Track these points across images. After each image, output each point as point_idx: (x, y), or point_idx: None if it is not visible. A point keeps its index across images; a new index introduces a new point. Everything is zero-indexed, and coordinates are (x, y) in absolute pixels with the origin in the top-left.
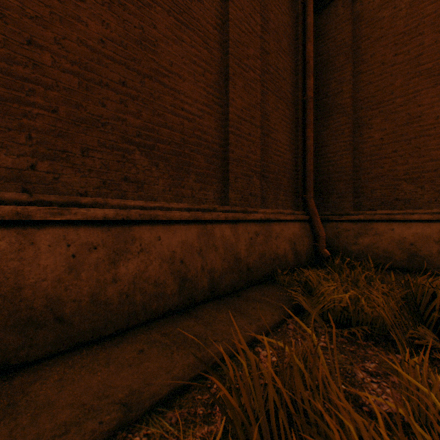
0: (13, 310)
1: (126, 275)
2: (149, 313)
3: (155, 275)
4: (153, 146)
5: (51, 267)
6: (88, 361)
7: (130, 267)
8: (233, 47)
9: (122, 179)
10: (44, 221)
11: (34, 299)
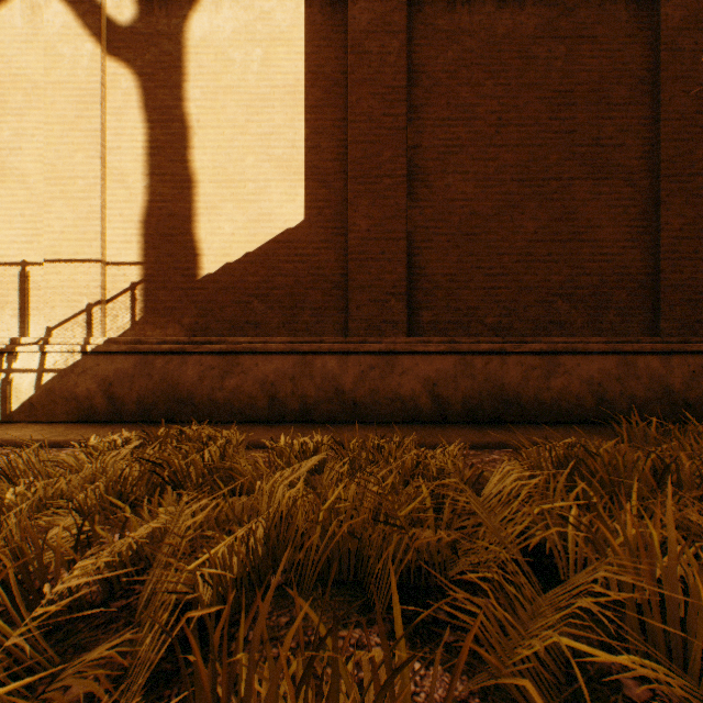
0: (501, 394)
1: (554, 387)
2: (570, 416)
3: (575, 391)
4: (572, 294)
5: (514, 376)
6: (536, 428)
7: (557, 382)
8: (665, 167)
9: (548, 323)
10: (509, 352)
11: (508, 391)
